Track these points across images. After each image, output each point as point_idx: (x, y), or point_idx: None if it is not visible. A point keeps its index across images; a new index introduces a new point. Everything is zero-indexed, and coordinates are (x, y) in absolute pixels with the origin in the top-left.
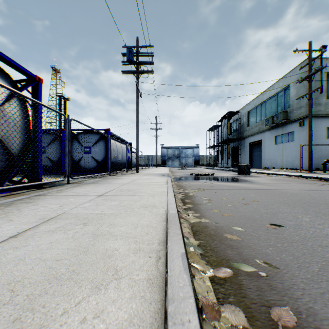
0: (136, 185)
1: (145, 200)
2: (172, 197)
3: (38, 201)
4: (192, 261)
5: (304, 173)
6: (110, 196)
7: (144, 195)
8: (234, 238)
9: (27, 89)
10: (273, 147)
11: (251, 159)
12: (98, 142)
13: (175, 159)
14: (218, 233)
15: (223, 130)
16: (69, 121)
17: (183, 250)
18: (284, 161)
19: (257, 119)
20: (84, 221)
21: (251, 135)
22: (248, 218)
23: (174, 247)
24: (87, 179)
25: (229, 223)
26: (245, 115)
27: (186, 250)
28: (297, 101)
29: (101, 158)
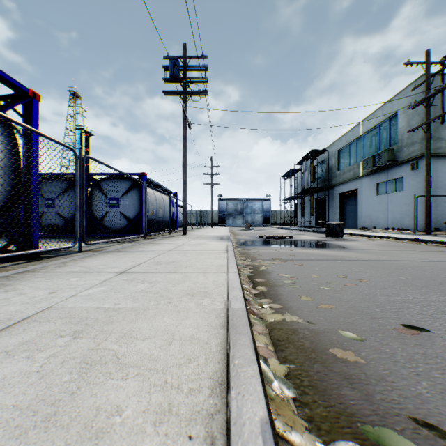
0: (181, 255)
1: (192, 282)
2: (236, 276)
3: (18, 284)
4: (280, 426)
5: (420, 235)
6: (138, 273)
7: (191, 271)
8: (350, 359)
9: (16, 110)
10: (373, 199)
11: (343, 215)
12: (129, 191)
13: (238, 215)
14: (317, 345)
15: (304, 175)
16: (81, 158)
17: (264, 411)
18: (389, 219)
19: (351, 160)
20: (78, 326)
21: (342, 182)
22: (361, 312)
23: (243, 402)
24: (111, 244)
25: (332, 323)
26: (335, 155)
27: (267, 396)
28: (408, 135)
29: (133, 214)
